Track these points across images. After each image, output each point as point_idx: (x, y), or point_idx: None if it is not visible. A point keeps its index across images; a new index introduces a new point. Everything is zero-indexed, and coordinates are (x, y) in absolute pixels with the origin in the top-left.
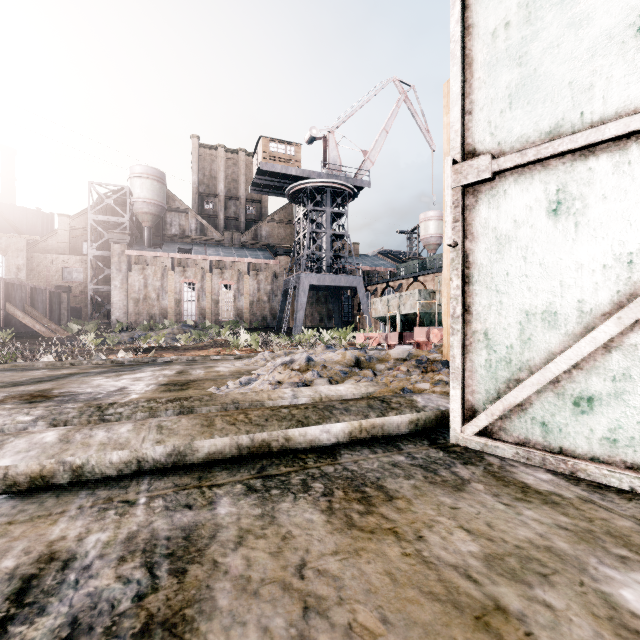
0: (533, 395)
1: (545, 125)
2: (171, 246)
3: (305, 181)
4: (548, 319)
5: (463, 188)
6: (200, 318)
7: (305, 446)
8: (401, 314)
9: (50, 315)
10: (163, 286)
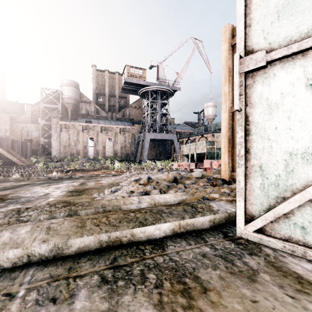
0: (295, 208)
1: (304, 28)
2: (82, 119)
3: (148, 87)
4: (306, 158)
5: (245, 74)
6: (96, 155)
7: (144, 239)
8: (196, 153)
9: (21, 153)
10: (78, 139)
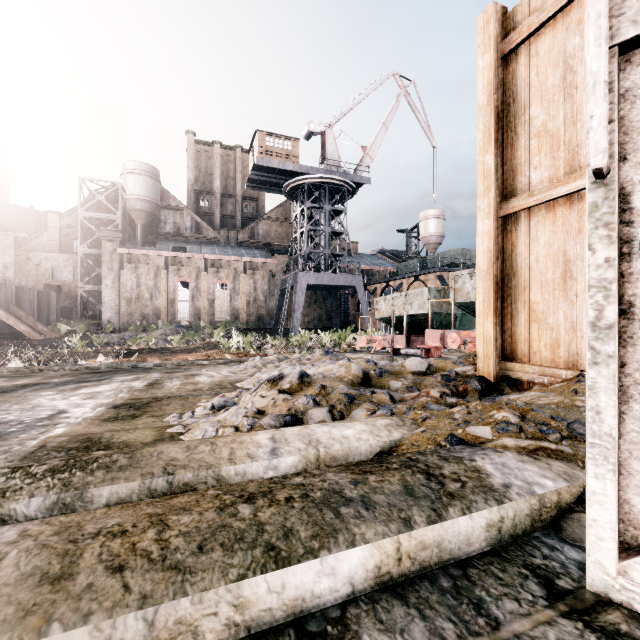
0: None
1: None
2: (165, 244)
3: (303, 177)
4: None
5: (618, 53)
6: (195, 318)
7: (281, 614)
8: (407, 315)
9: (38, 315)
10: (156, 285)
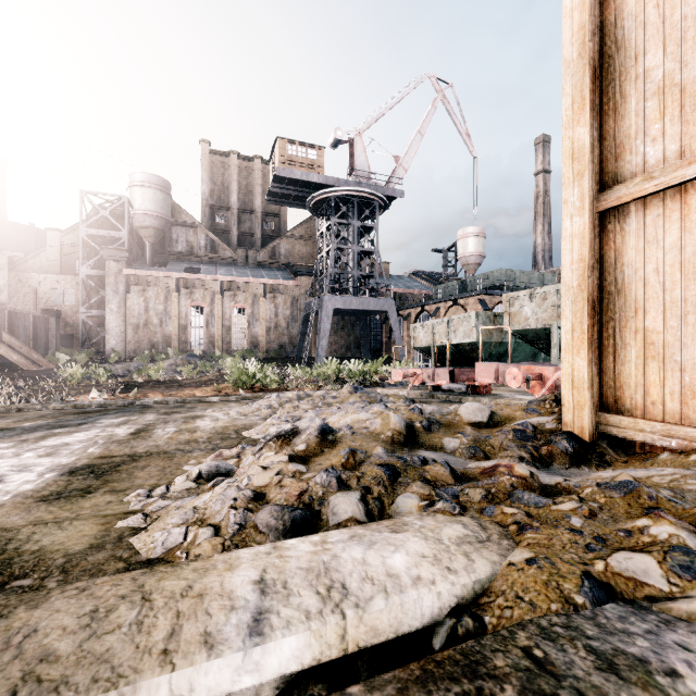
0: None
1: None
2: (177, 265)
3: (329, 189)
4: None
5: None
6: (209, 347)
7: None
8: (451, 344)
9: (34, 343)
10: (167, 310)
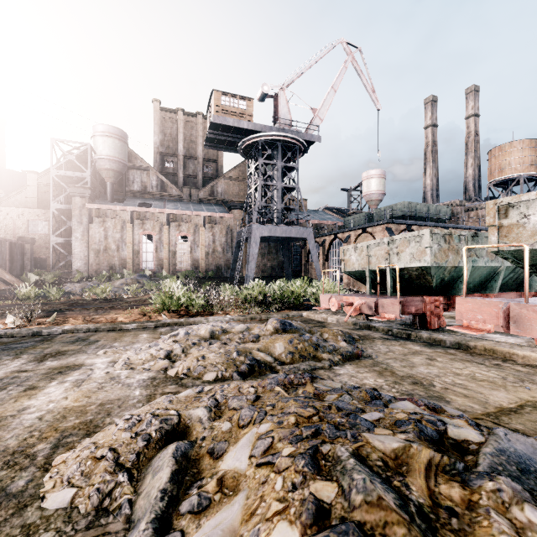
0: None
1: None
2: (132, 201)
3: (257, 135)
4: None
5: None
6: (158, 268)
7: None
8: (392, 268)
9: (11, 265)
10: (123, 238)
